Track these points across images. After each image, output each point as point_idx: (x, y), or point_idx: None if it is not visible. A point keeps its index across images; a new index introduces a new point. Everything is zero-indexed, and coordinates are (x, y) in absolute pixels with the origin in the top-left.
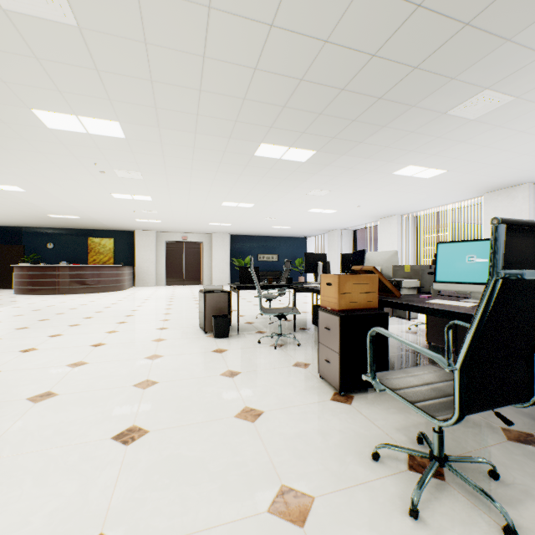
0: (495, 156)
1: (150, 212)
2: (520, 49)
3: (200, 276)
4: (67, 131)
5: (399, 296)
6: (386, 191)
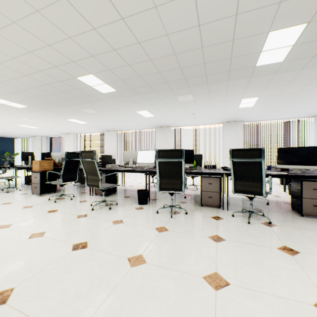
0: (101, 122)
1: None
2: (94, 105)
3: None
4: None
5: (61, 166)
6: (66, 125)
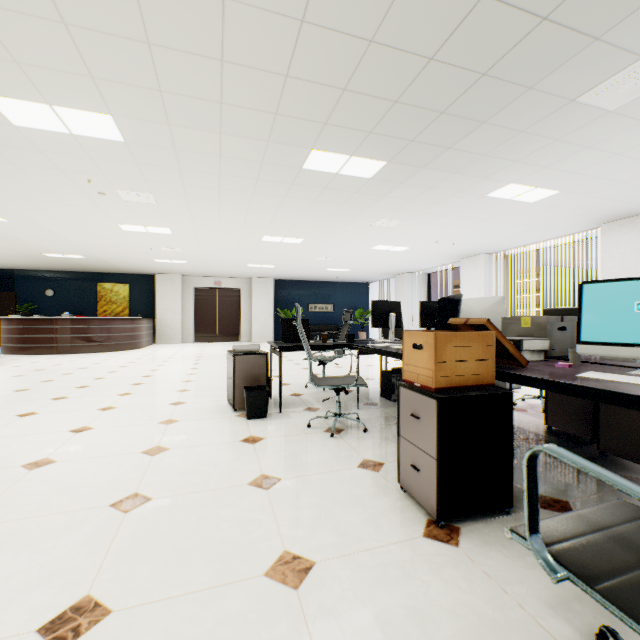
0: (628, 170)
1: (171, 250)
2: None
3: (237, 330)
4: (41, 131)
5: (525, 365)
6: (475, 221)
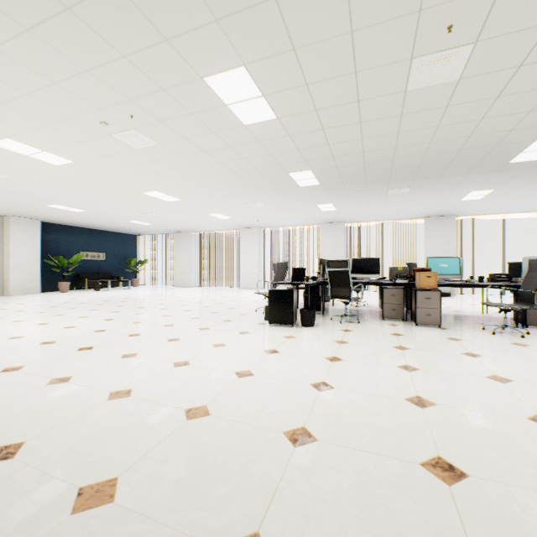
0: (361, 209)
1: None
2: (435, 181)
3: None
4: (210, 91)
5: None
6: (290, 213)
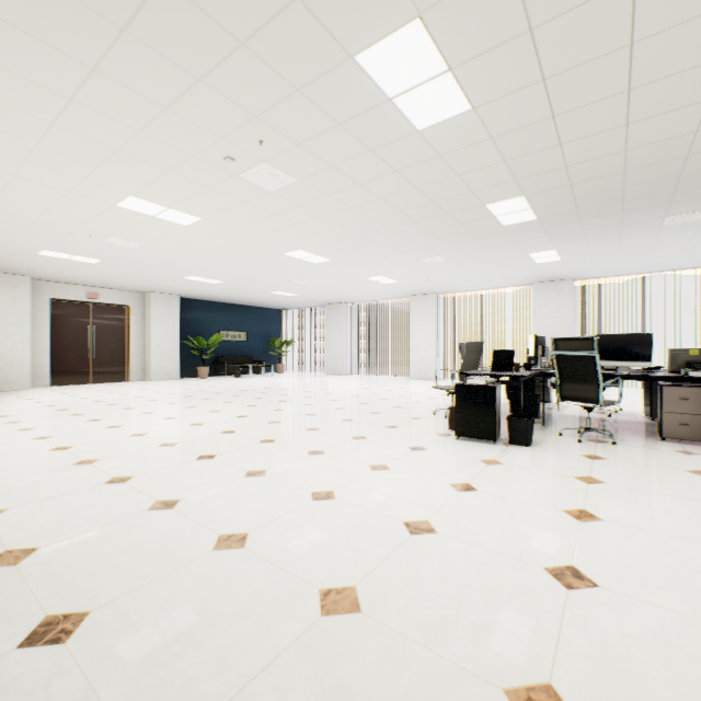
0: (606, 255)
1: (118, 243)
2: None
3: (123, 366)
4: (365, 78)
5: None
6: (484, 269)
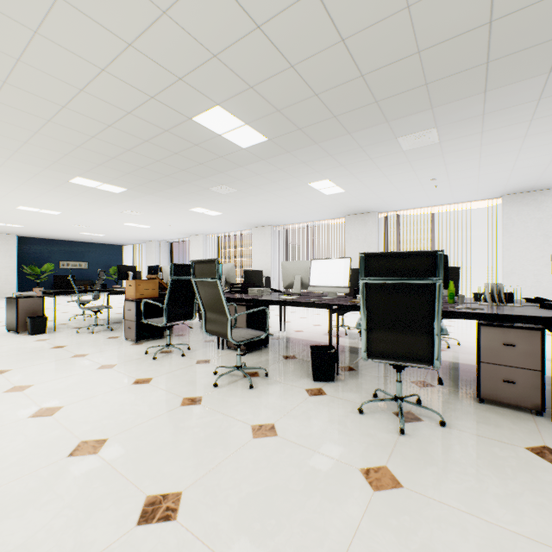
0: (245, 211)
1: None
2: (229, 176)
3: None
4: None
5: None
6: (189, 219)
